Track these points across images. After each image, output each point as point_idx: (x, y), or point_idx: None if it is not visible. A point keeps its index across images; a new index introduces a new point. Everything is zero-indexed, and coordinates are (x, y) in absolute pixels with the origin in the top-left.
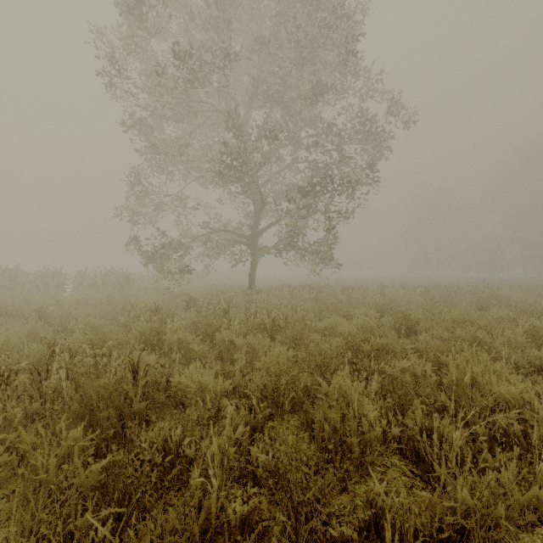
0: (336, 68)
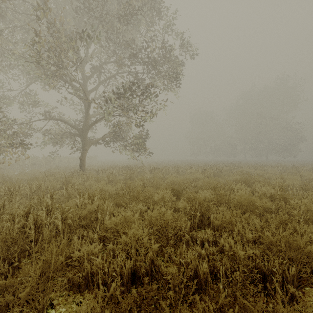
0: (145, 2)
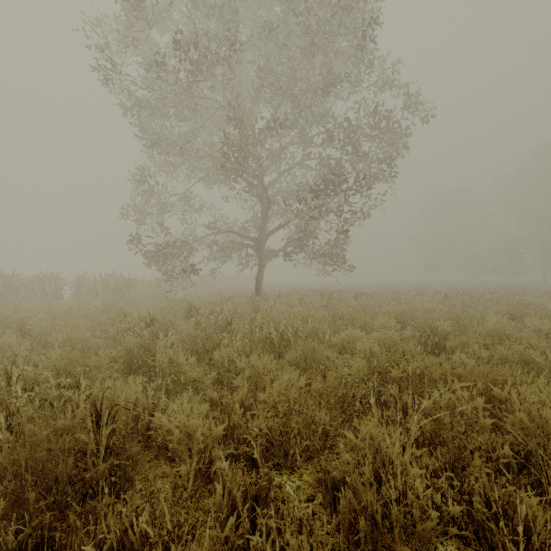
0: (349, 57)
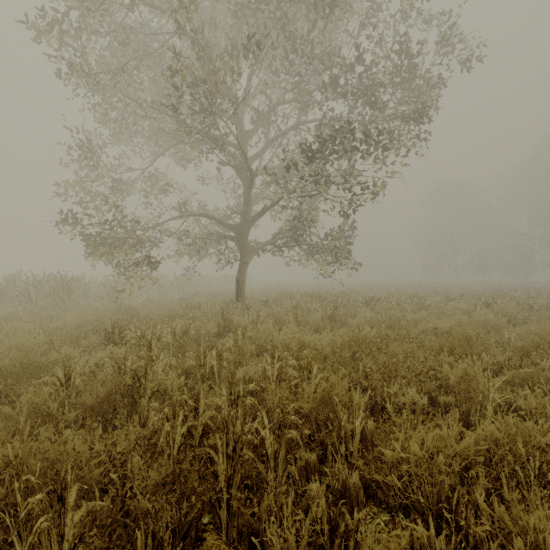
0: None
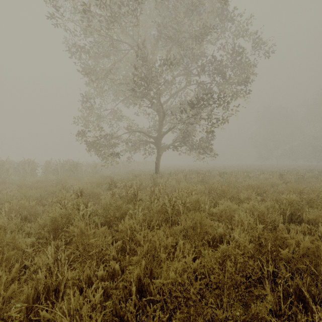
0: (217, 16)
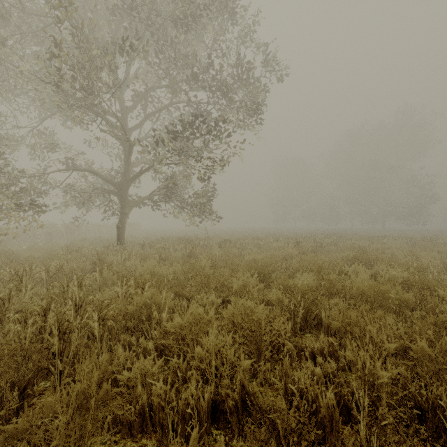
0: None
